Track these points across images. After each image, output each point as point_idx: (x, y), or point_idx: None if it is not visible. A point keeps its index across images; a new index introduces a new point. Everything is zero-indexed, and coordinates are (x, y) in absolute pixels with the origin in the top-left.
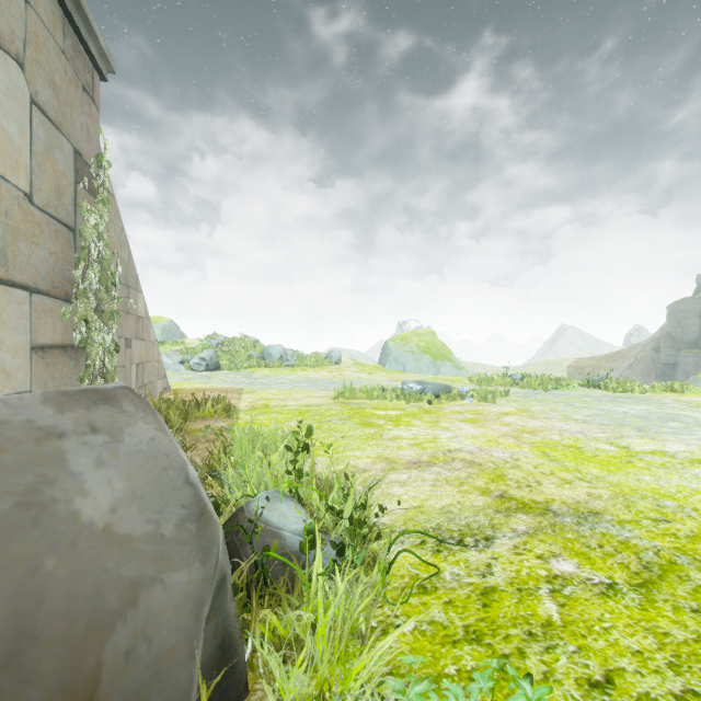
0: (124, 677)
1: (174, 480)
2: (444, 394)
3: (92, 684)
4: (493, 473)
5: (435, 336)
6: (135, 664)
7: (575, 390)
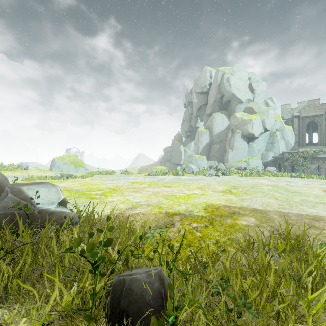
0: (3, 186)
1: (3, 176)
2: (70, 177)
3: (1, 186)
4: (66, 188)
5: (77, 157)
6: (4, 186)
7: (116, 174)
